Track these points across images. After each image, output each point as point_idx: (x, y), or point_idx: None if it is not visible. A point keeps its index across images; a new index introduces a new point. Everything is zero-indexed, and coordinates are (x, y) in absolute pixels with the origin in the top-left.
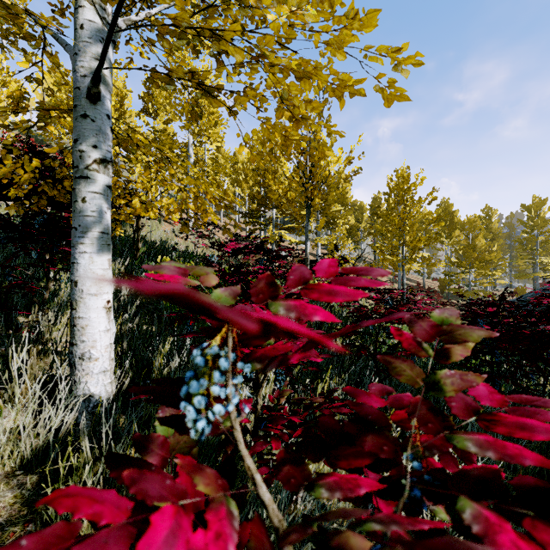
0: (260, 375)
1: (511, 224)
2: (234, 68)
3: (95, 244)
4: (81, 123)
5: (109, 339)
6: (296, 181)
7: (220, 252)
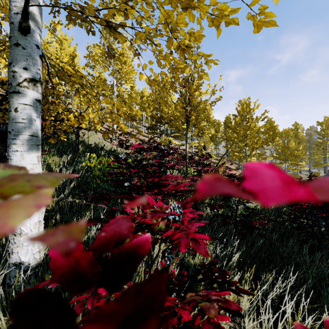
0: (156, 237)
1: (310, 133)
2: (136, 20)
3: (25, 144)
4: (14, 50)
5: (38, 217)
6: (180, 105)
7: (132, 150)
